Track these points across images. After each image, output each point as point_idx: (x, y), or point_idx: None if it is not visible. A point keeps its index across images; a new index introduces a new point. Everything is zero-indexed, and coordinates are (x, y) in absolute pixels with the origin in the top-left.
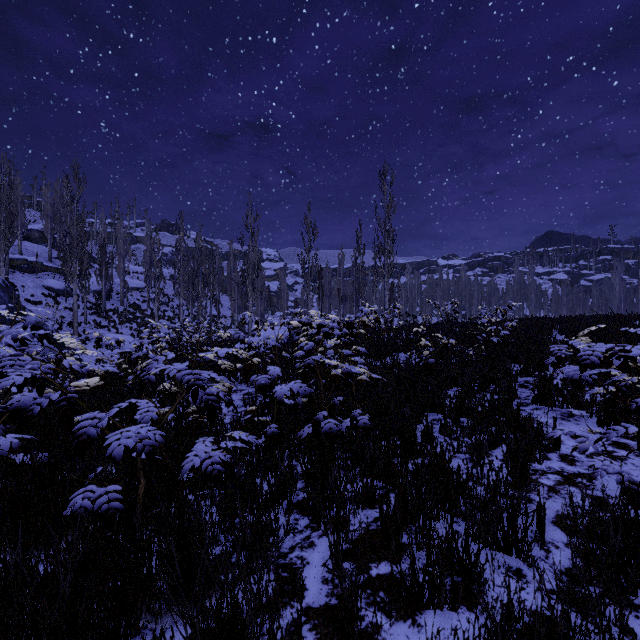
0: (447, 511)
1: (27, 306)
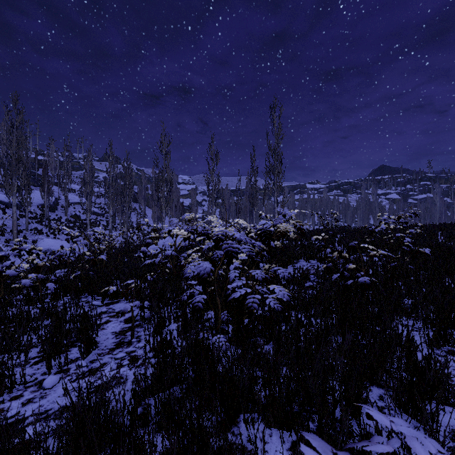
0: None
1: None
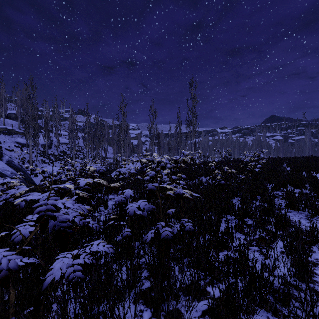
0: (258, 305)
1: (6, 152)
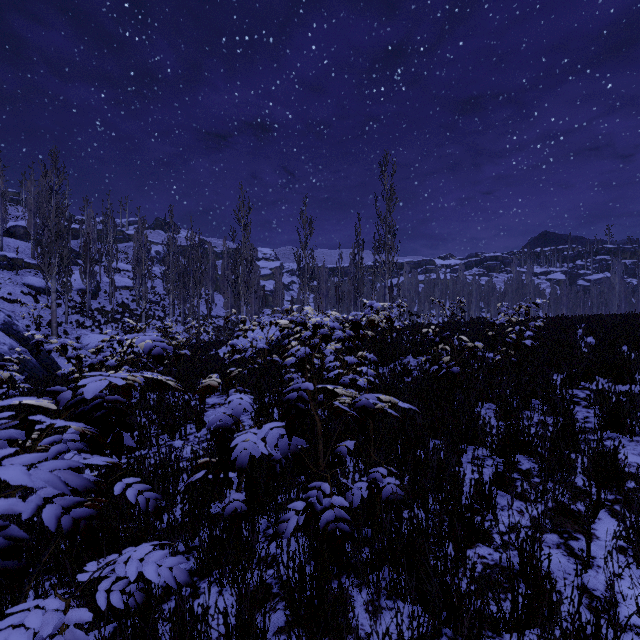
0: None
1: (3, 305)
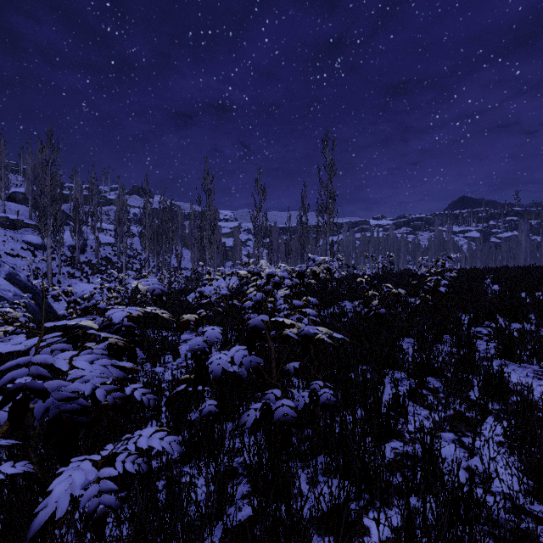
0: None
1: (6, 258)
